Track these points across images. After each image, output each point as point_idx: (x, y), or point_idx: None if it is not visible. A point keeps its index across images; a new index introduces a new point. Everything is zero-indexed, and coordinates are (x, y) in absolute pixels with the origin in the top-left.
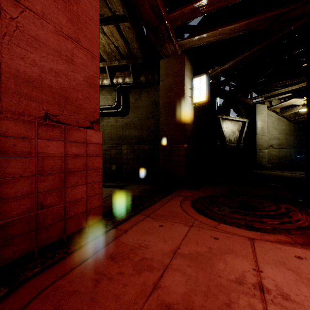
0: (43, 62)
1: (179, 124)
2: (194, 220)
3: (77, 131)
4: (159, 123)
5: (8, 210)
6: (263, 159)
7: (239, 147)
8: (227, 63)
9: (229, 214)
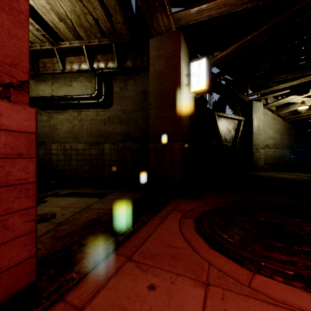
0: None
1: (174, 117)
2: (209, 265)
3: None
4: (149, 117)
5: None
6: (259, 159)
7: (235, 147)
8: (229, 47)
9: (263, 251)
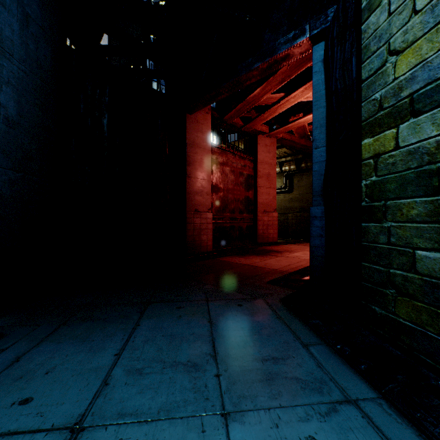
0: (263, 197)
1: None
2: None
3: (270, 213)
4: None
5: (259, 232)
6: None
7: None
8: None
9: None
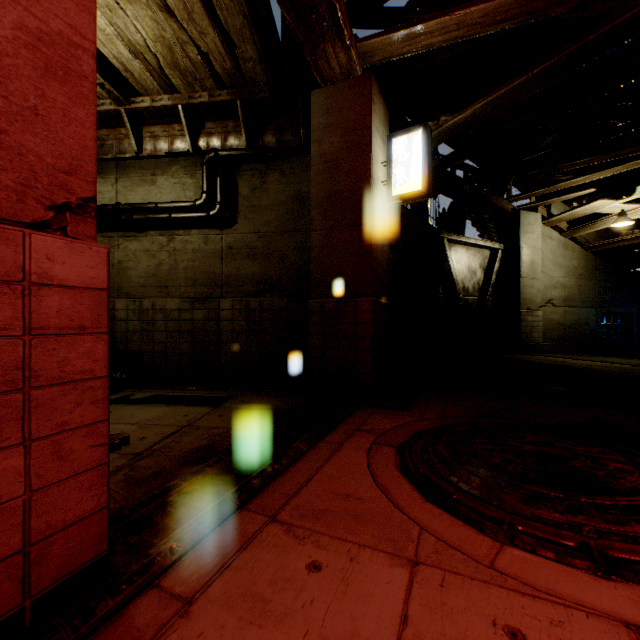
0: None
1: (360, 248)
2: (420, 530)
3: None
4: (309, 245)
5: None
6: (534, 329)
7: (483, 305)
8: (469, 107)
9: (522, 506)
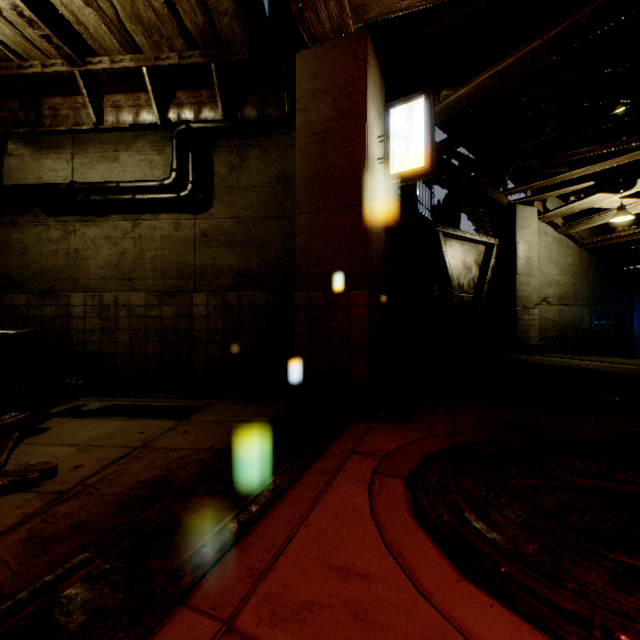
0: None
1: (353, 233)
2: None
3: None
4: (294, 233)
5: None
6: (530, 328)
7: (479, 303)
8: (474, 79)
9: (616, 594)
